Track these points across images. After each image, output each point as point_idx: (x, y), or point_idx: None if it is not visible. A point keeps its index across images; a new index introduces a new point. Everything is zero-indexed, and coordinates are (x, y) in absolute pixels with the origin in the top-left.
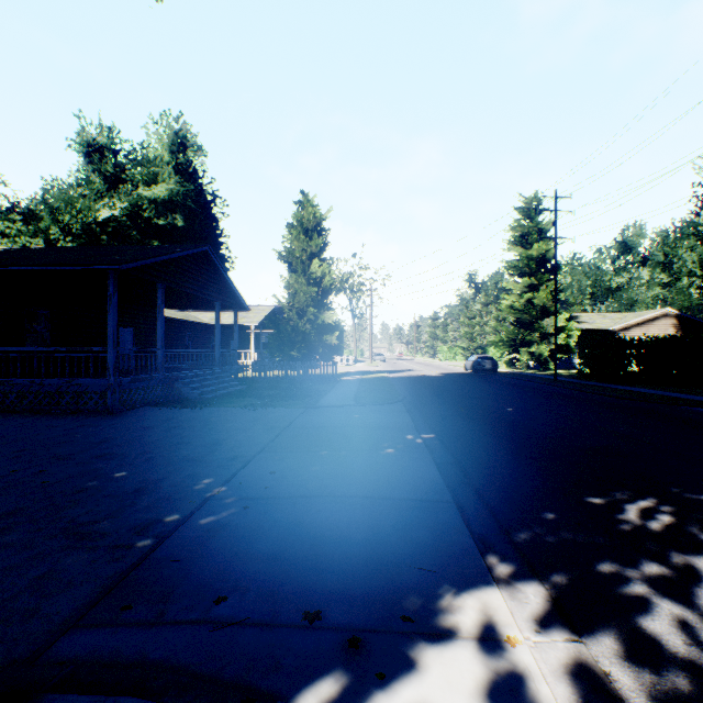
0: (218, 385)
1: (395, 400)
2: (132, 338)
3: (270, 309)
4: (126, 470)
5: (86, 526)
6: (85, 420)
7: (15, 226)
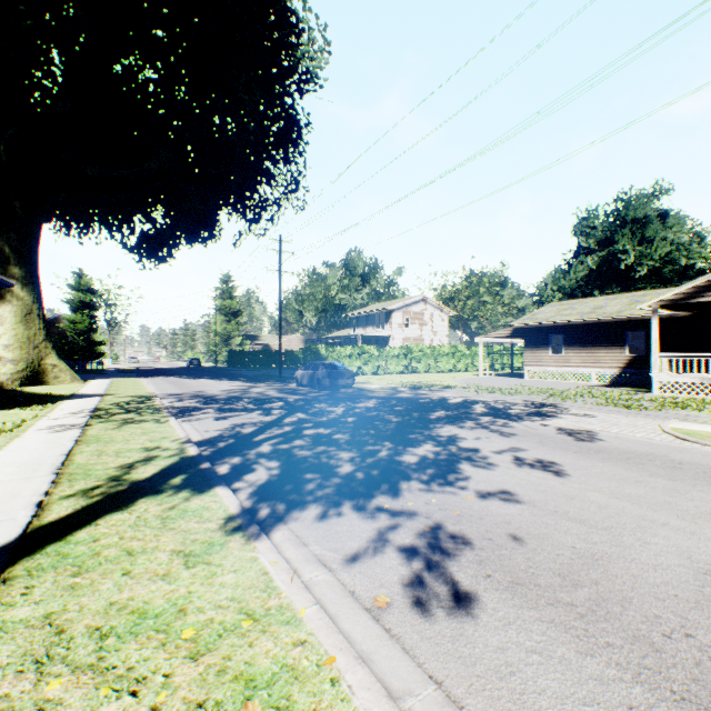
0: None
1: (134, 372)
2: None
3: None
4: None
5: None
6: None
7: None
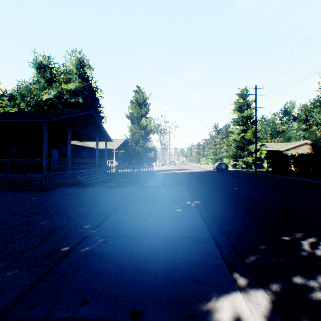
0: (97, 176)
1: (181, 183)
2: (57, 154)
3: (123, 140)
4: (47, 220)
5: (19, 253)
6: (31, 193)
7: (5, 102)
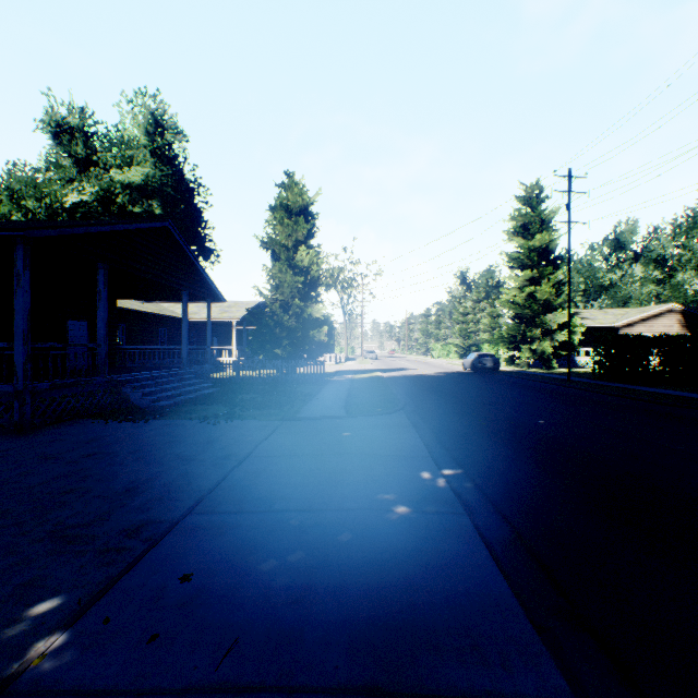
0: (182, 388)
1: (395, 408)
2: (85, 333)
3: (255, 303)
4: None
5: None
6: None
7: None
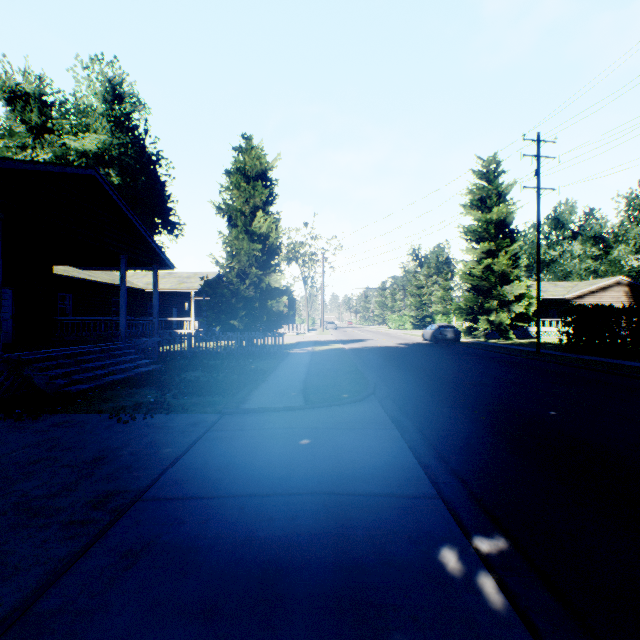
0: (114, 365)
1: (365, 393)
2: (9, 302)
3: (215, 274)
4: None
5: None
6: None
7: None
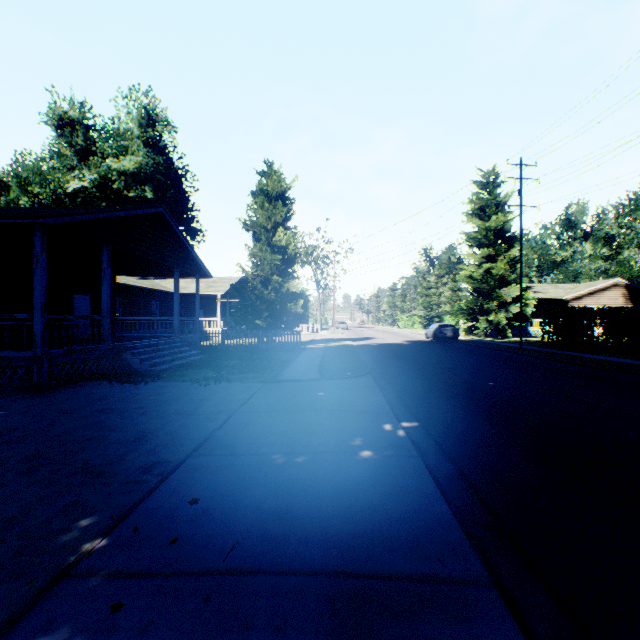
0: (174, 354)
1: (363, 372)
2: (88, 306)
3: (237, 278)
4: None
5: None
6: (0, 400)
7: None
